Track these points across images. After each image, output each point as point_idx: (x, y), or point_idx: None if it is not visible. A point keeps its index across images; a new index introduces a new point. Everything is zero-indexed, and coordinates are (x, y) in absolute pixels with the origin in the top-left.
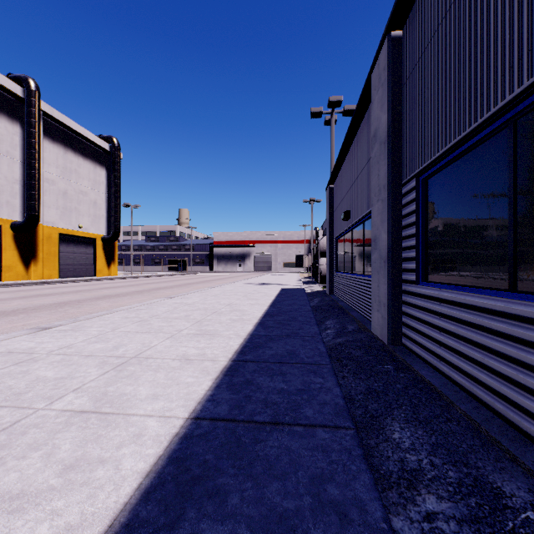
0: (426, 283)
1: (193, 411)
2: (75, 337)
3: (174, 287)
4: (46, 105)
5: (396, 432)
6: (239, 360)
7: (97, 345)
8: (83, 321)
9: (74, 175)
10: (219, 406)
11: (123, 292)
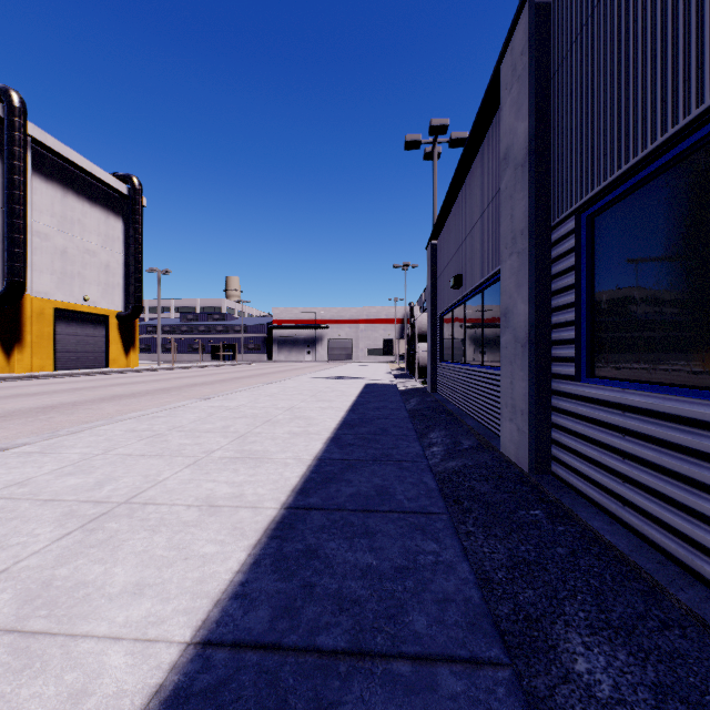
0: (595, 379)
1: (203, 625)
2: (40, 465)
3: (216, 383)
4: (36, 129)
5: (580, 657)
6: (298, 505)
7: (69, 480)
8: (63, 437)
9: (77, 228)
10: (254, 611)
11: (141, 390)
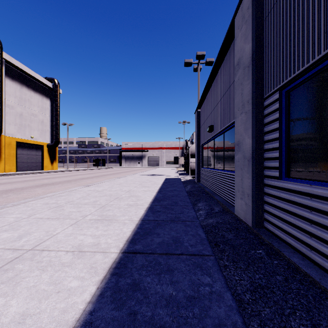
0: (290, 179)
1: None
2: None
3: (94, 177)
4: (7, 55)
5: None
6: (129, 250)
7: (3, 235)
8: (9, 208)
9: (27, 103)
10: None
11: (57, 181)
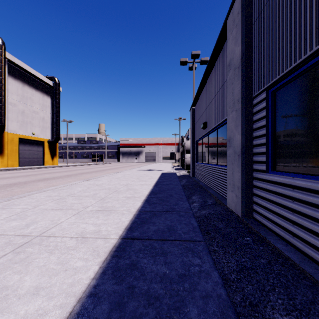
0: (276, 172)
1: (69, 316)
2: None
3: (93, 172)
4: (9, 55)
5: None
6: (128, 237)
7: (13, 223)
8: (15, 200)
9: (29, 101)
10: (99, 305)
11: (58, 176)
